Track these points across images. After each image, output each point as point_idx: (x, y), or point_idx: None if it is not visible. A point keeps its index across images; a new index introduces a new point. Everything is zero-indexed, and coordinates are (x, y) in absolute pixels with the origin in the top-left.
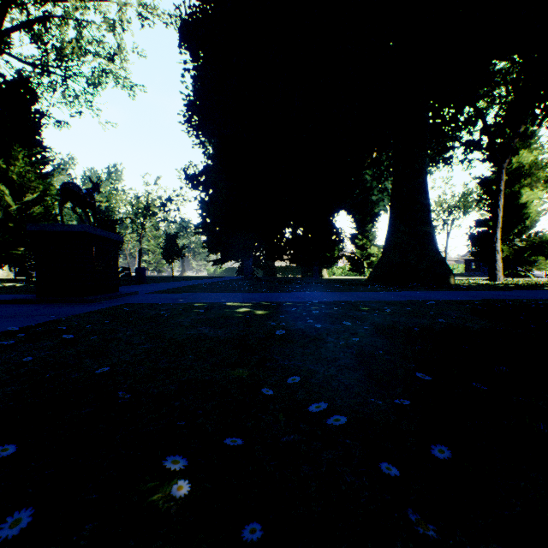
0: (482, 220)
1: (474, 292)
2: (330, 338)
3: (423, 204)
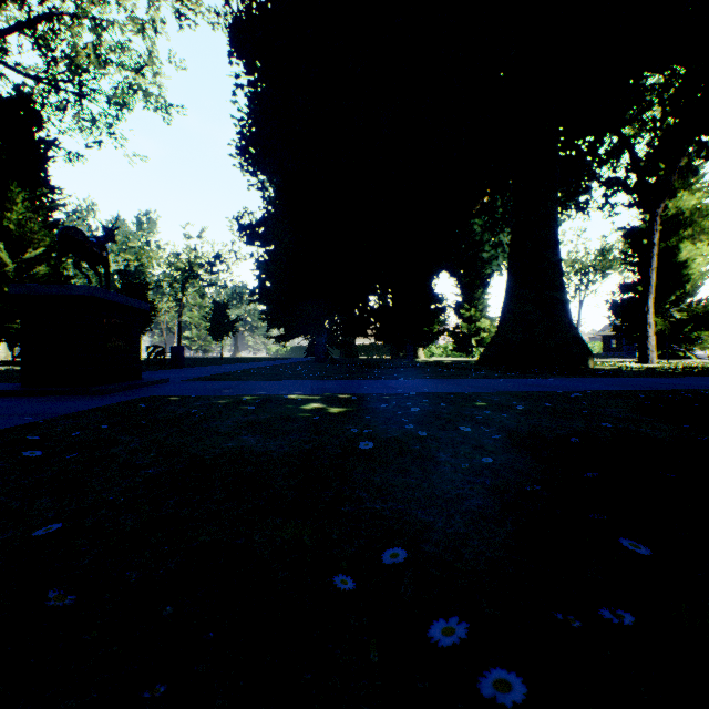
0: (628, 284)
1: (627, 379)
2: (444, 455)
3: (552, 261)
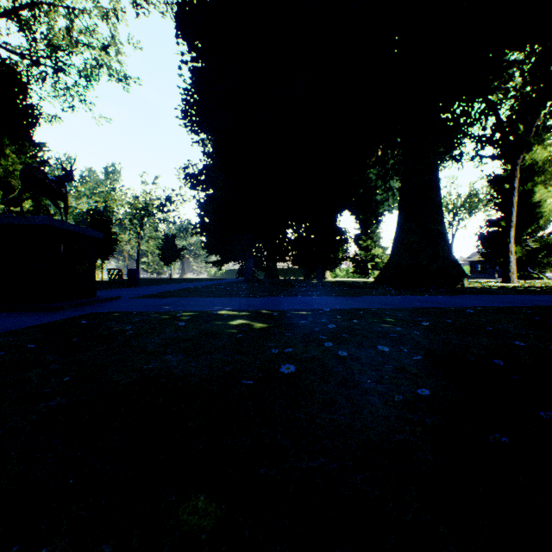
0: (493, 220)
1: (502, 296)
2: (369, 380)
3: (435, 201)
